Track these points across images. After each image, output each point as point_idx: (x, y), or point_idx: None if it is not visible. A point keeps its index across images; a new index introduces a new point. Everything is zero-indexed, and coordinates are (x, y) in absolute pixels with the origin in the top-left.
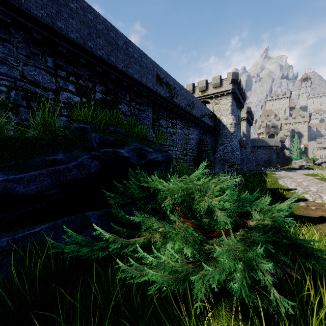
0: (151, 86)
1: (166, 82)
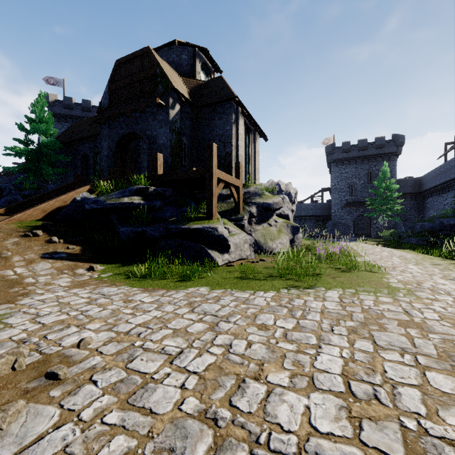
0: None
1: None
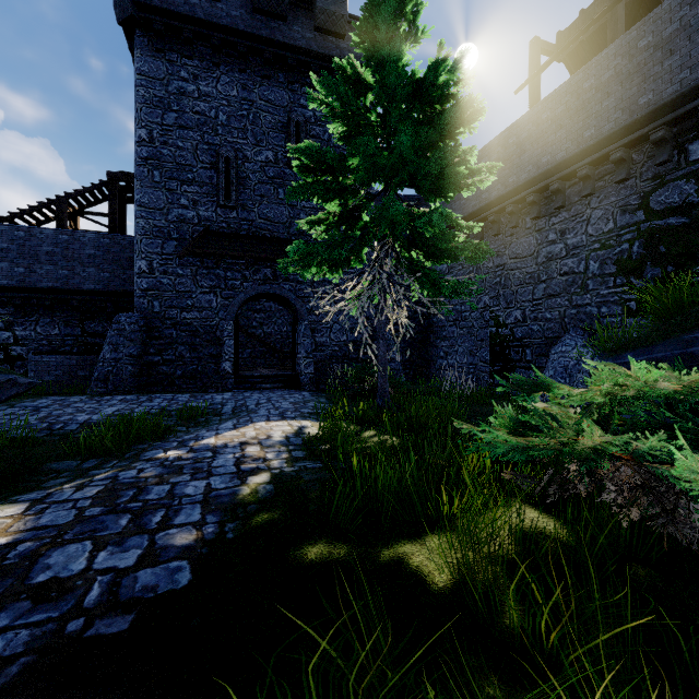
0: None
1: None
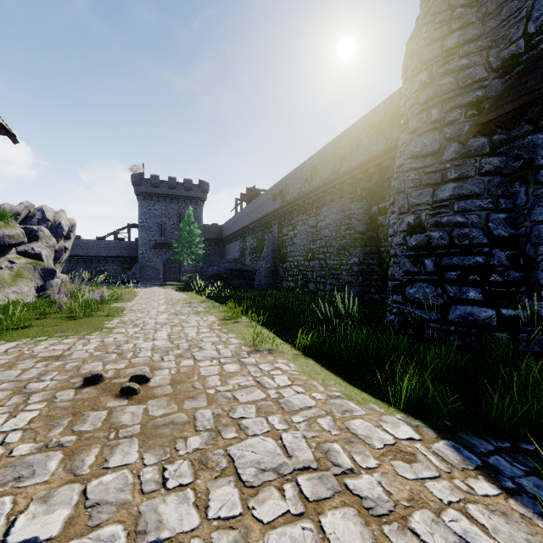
0: (270, 210)
1: (279, 191)
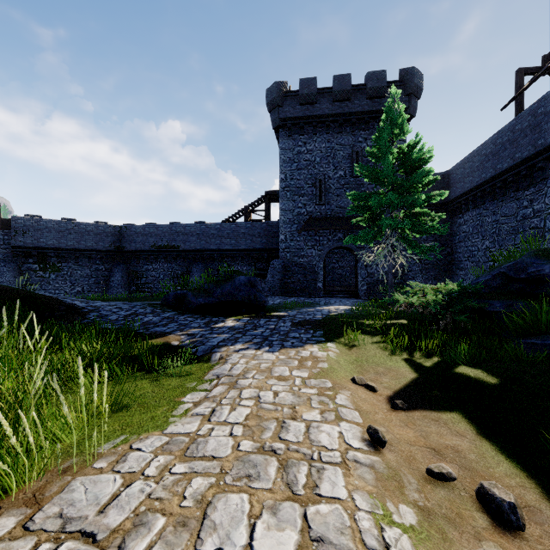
0: None
1: None
